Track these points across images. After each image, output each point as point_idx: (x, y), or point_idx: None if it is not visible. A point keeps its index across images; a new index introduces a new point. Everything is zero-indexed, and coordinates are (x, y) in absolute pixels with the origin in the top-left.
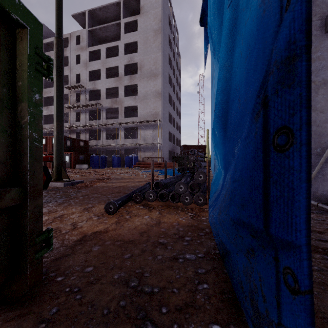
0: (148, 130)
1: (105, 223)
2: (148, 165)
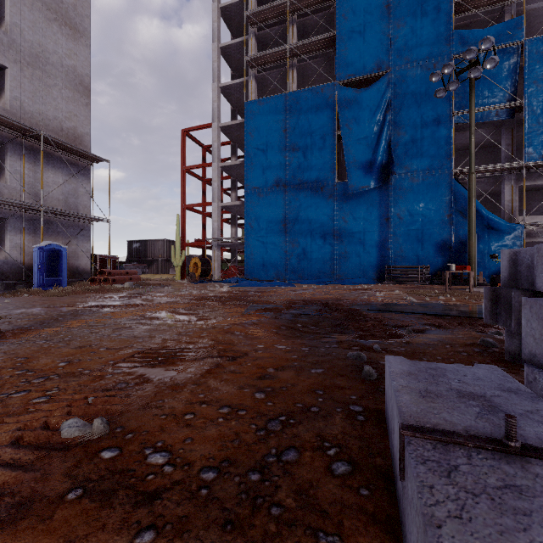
0: (50, 170)
1: None
2: (122, 277)
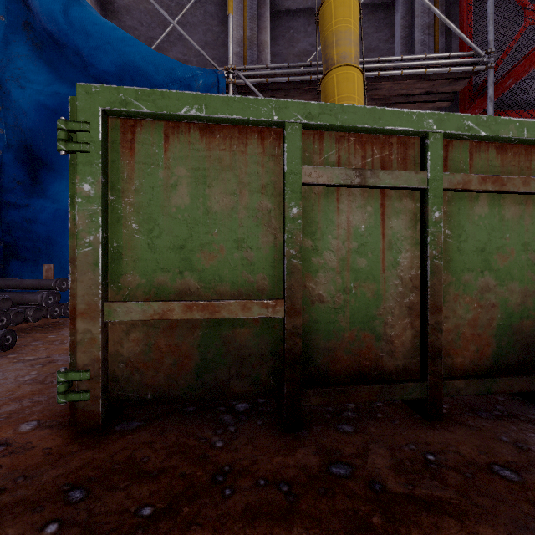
0: None
1: (50, 348)
2: None
